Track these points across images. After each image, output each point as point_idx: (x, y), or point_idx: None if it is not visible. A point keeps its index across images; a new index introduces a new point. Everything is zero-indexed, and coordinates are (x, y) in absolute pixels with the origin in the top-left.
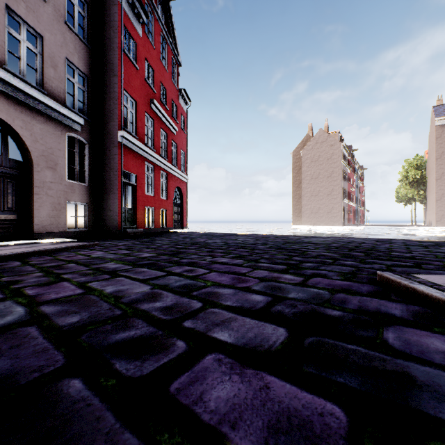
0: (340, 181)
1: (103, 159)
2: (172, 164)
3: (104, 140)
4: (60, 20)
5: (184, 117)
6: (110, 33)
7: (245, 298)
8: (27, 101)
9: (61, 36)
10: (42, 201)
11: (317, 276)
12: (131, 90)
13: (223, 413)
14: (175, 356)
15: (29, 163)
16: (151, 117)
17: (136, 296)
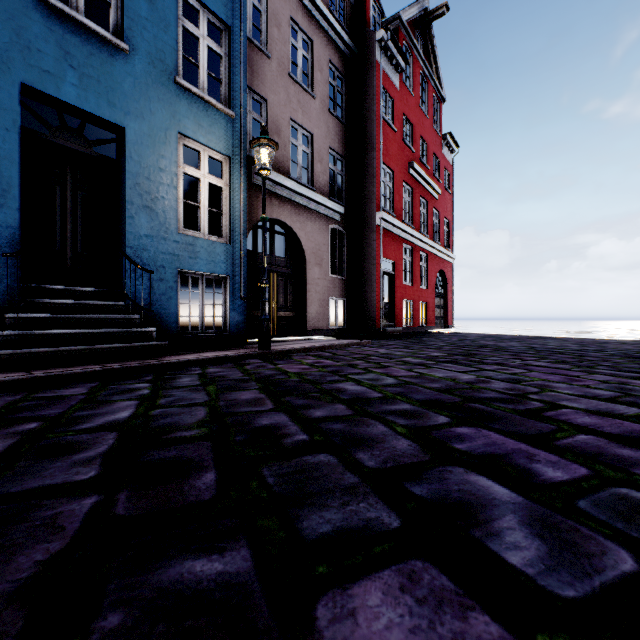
0: None
1: (360, 248)
2: (433, 241)
3: (361, 226)
4: (325, 110)
5: (449, 171)
6: (367, 102)
7: (586, 391)
8: (303, 202)
9: (325, 126)
10: (312, 298)
11: None
12: (388, 159)
13: (589, 424)
14: (537, 406)
15: (303, 262)
16: (409, 185)
17: (468, 380)
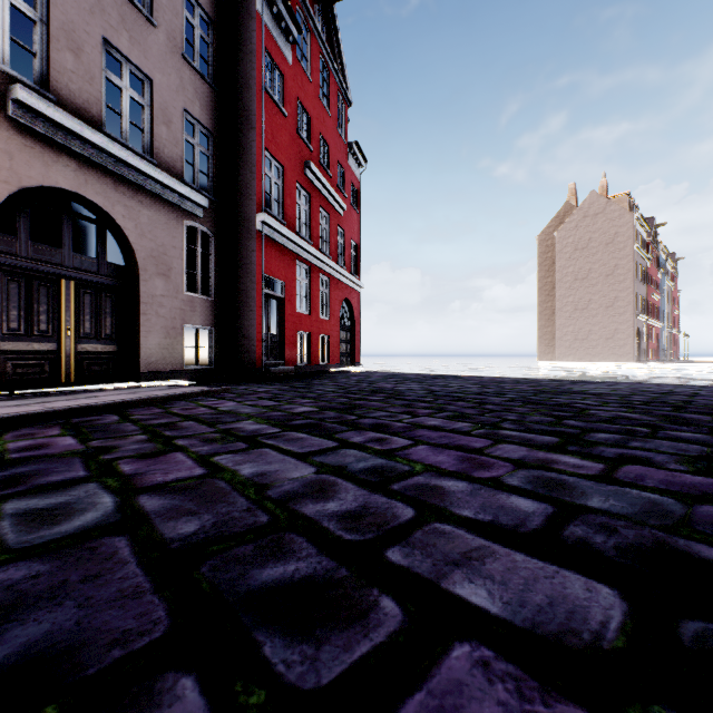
0: (631, 282)
1: (236, 259)
2: (337, 263)
3: (237, 230)
4: (176, 52)
5: (356, 187)
6: (245, 63)
7: (498, 504)
8: (131, 176)
9: (177, 76)
10: (150, 324)
11: (632, 461)
12: (275, 149)
13: None
14: (383, 639)
15: (134, 269)
16: (306, 191)
17: (292, 486)
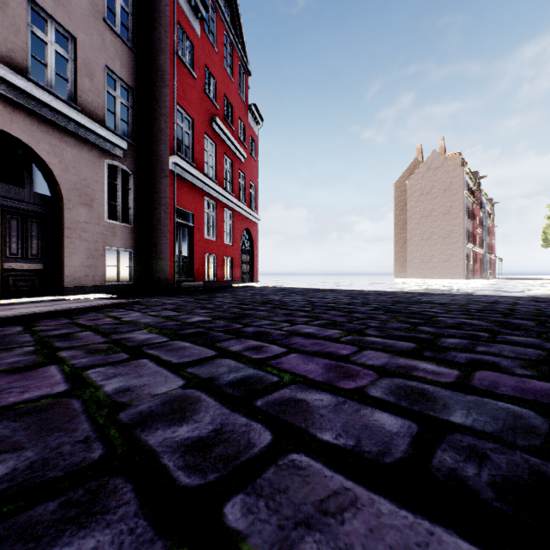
0: (462, 219)
1: (152, 193)
2: (239, 200)
3: (153, 169)
4: (98, 17)
5: (255, 140)
6: (160, 32)
7: (361, 422)
8: (55, 118)
9: (99, 37)
10: (74, 246)
11: (482, 367)
12: (186, 104)
13: None
14: None
15: (58, 198)
16: (213, 140)
17: (150, 405)
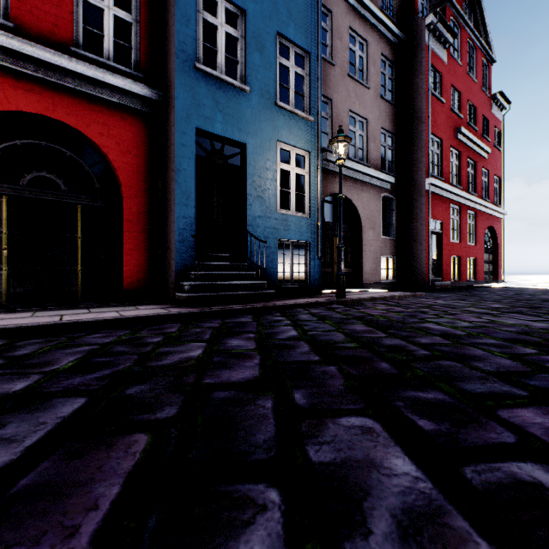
0: None
1: (409, 211)
2: (481, 199)
3: (410, 192)
4: (377, 97)
5: (498, 129)
6: (416, 81)
7: None
8: (359, 178)
9: (377, 111)
10: (366, 256)
11: None
12: (436, 129)
13: None
14: None
15: (359, 227)
16: (457, 150)
17: (542, 327)
